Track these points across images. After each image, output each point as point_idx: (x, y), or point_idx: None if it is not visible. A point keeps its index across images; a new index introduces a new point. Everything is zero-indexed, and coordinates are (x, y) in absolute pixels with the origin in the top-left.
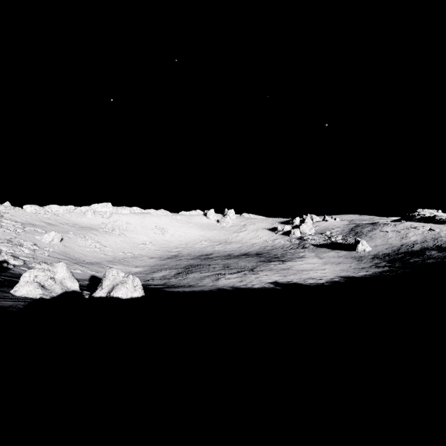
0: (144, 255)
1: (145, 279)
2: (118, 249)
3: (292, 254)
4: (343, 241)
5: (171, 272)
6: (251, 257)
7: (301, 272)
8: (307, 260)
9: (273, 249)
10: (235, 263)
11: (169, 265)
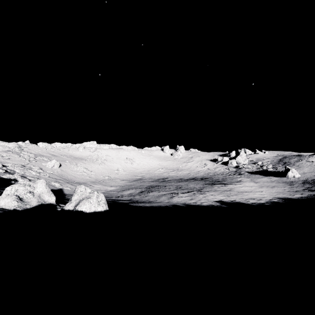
0: (117, 178)
1: (117, 195)
2: (99, 173)
3: (231, 178)
4: (274, 169)
5: (136, 190)
6: (198, 181)
7: (241, 193)
8: (245, 183)
9: (215, 175)
10: (186, 184)
11: (135, 186)
